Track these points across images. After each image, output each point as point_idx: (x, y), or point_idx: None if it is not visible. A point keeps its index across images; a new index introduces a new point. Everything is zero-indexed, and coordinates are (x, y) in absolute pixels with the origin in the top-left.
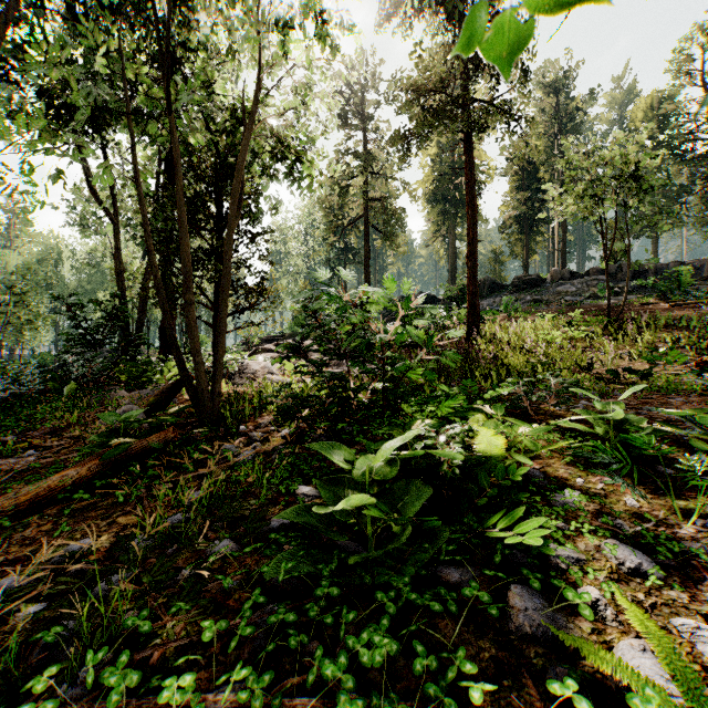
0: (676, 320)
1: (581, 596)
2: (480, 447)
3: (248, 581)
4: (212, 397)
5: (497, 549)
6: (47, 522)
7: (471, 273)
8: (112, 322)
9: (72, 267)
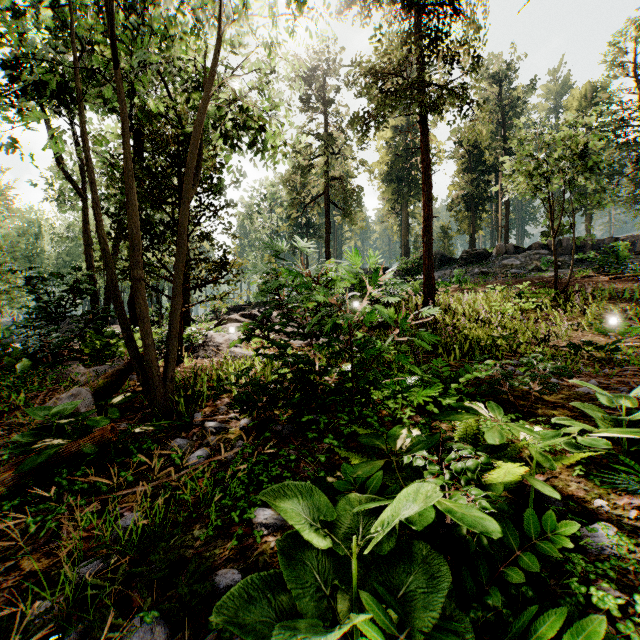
0: (619, 292)
1: None
2: (494, 477)
3: None
4: (165, 382)
5: None
6: None
7: (427, 247)
8: (74, 295)
9: (52, 240)
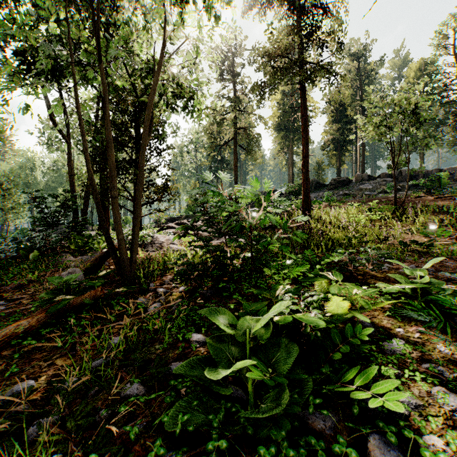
0: (439, 207)
1: (437, 456)
2: (330, 309)
3: (152, 423)
4: (131, 264)
5: (354, 400)
6: (2, 363)
7: (305, 176)
8: (64, 209)
9: (42, 172)
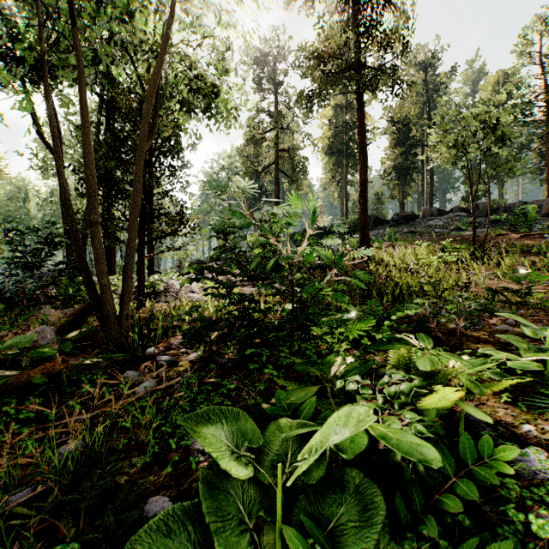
0: (528, 247)
1: None
2: (427, 402)
3: None
4: (120, 320)
5: None
6: None
7: (363, 208)
8: (48, 246)
9: (38, 204)
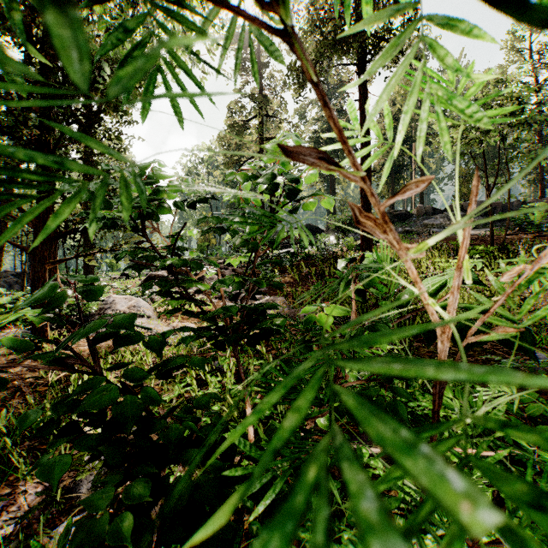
0: None
1: None
2: None
3: None
4: None
5: None
6: None
7: (365, 202)
8: None
9: None
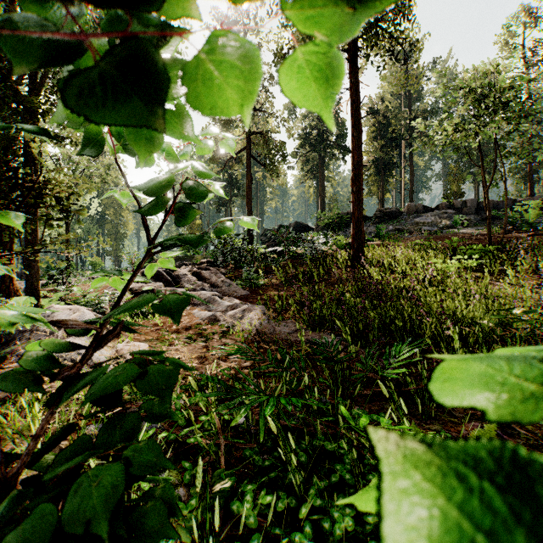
0: None
1: None
2: None
3: None
4: None
5: None
6: None
7: (356, 198)
8: None
9: None
